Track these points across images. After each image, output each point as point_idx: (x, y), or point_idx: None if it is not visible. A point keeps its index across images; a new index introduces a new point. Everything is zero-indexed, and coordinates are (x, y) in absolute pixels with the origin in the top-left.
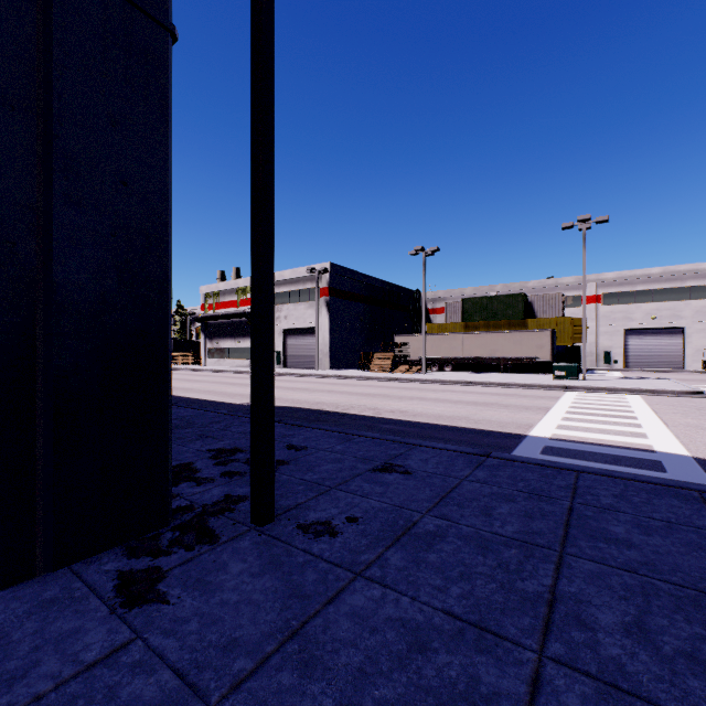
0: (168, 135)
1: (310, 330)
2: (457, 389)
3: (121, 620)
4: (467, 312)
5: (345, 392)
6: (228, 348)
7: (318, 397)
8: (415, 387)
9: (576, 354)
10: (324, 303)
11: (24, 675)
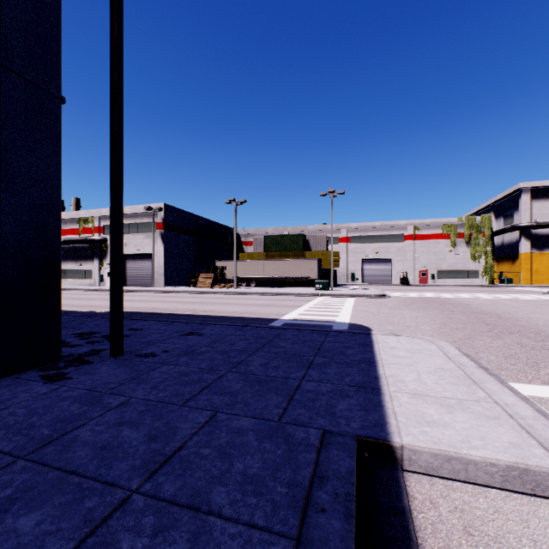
0: (60, 154)
1: (147, 255)
2: (254, 298)
3: (52, 384)
4: (267, 245)
5: (174, 301)
6: (70, 269)
7: (153, 305)
8: (226, 297)
9: (334, 275)
10: (160, 235)
11: (14, 398)
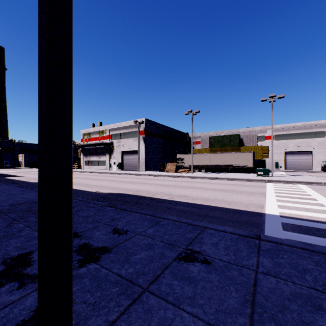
0: None
1: (135, 151)
2: (210, 182)
3: None
4: (211, 143)
5: (153, 183)
6: (95, 160)
7: (138, 187)
8: (189, 181)
9: (263, 163)
10: (142, 138)
11: None
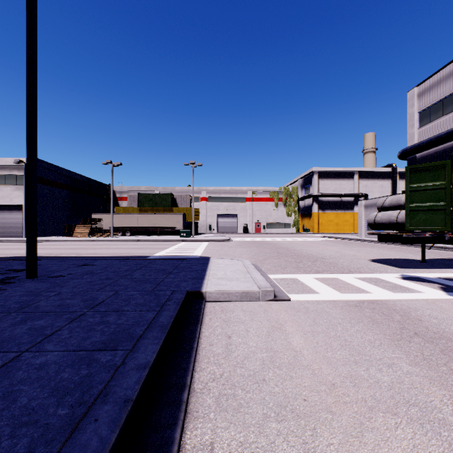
0: None
1: (17, 207)
2: (130, 244)
3: None
4: (141, 201)
5: (55, 248)
6: None
7: None
8: (105, 244)
9: (196, 226)
10: None
11: None
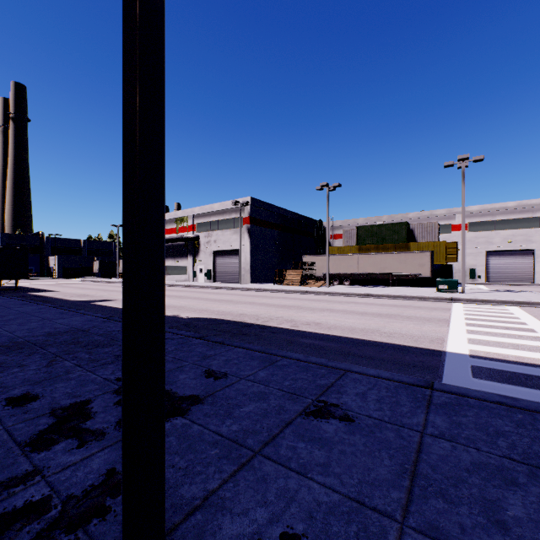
0: None
1: (235, 251)
2: (359, 301)
3: None
4: (360, 237)
5: (264, 303)
6: (169, 266)
7: (240, 309)
8: (323, 299)
9: (449, 271)
10: (246, 230)
11: None
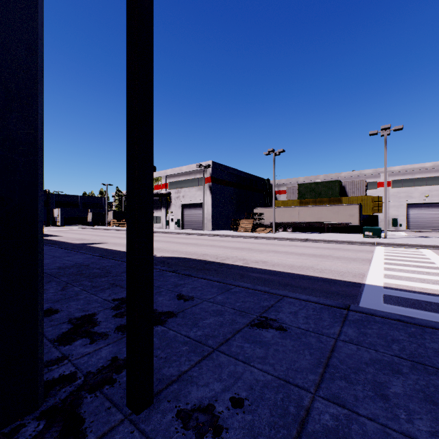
0: None
1: (199, 205)
2: (298, 245)
3: None
4: (301, 193)
5: (222, 246)
6: None
7: (203, 250)
8: (269, 243)
9: (375, 220)
10: (208, 187)
11: None
